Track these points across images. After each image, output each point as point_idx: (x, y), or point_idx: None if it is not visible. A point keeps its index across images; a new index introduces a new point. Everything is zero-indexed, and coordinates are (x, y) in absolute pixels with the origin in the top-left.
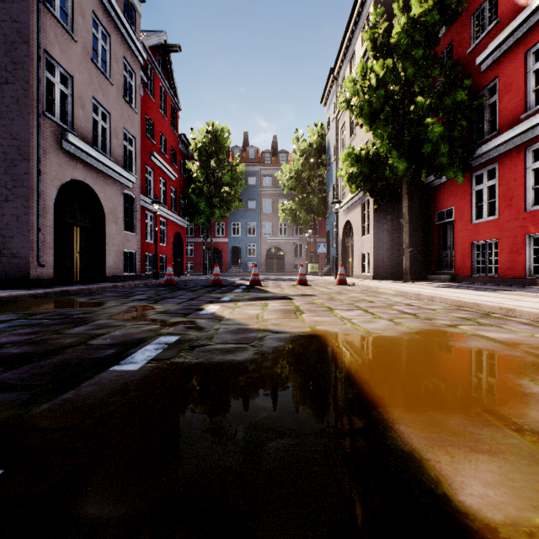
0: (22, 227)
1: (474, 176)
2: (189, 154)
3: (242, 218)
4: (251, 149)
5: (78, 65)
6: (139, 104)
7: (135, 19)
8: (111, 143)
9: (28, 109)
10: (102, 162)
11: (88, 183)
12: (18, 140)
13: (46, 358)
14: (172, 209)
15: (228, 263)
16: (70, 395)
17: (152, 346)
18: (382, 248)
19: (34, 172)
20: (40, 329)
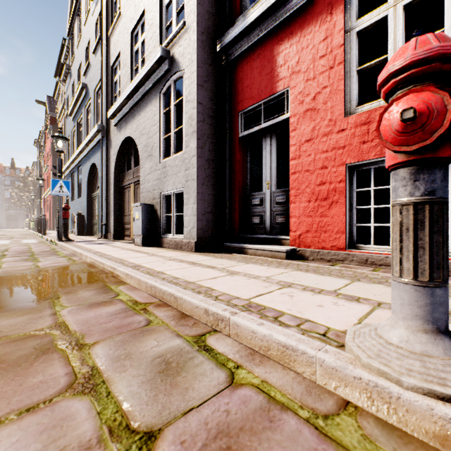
0: None
1: None
2: None
3: None
4: None
5: None
6: None
7: None
8: None
9: None
10: None
11: None
12: None
13: None
14: None
15: None
16: None
17: None
18: None
19: None
20: None
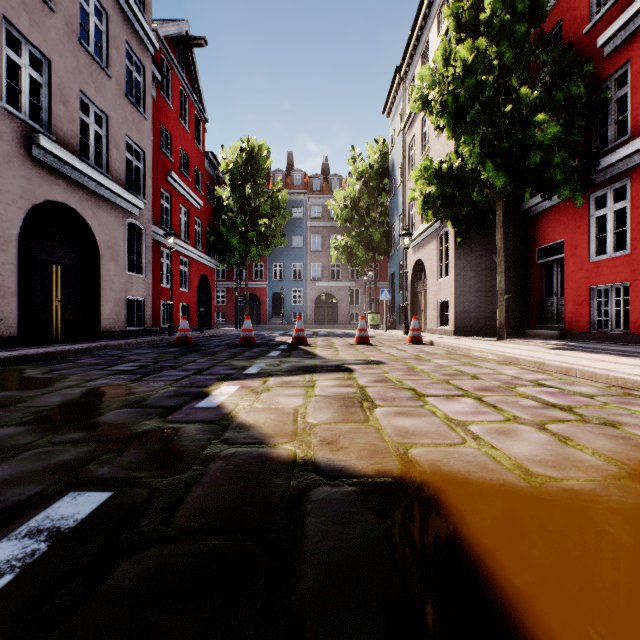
0: None
1: (593, 198)
2: (220, 179)
3: (286, 258)
4: (296, 173)
5: (58, 45)
6: (149, 106)
7: None
8: (108, 155)
9: None
10: (93, 178)
11: (74, 206)
12: None
13: None
14: (196, 245)
15: (268, 312)
16: None
17: (4, 550)
18: (466, 295)
19: None
20: None
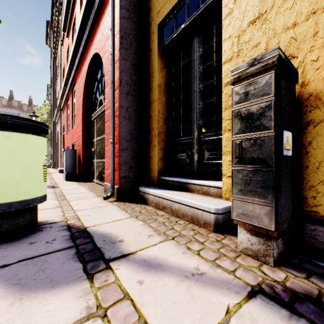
0: None
1: None
2: None
3: None
4: (14, 101)
5: None
6: None
7: None
8: None
9: None
10: None
11: None
12: None
13: None
14: None
15: None
16: None
17: None
18: None
19: None
20: None
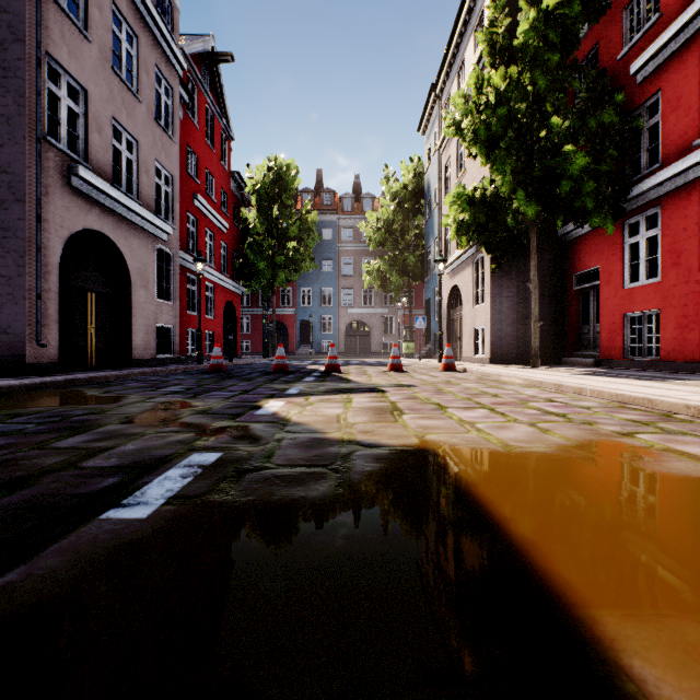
0: (14, 293)
1: (627, 225)
2: (244, 199)
3: (315, 283)
4: (326, 192)
5: (94, 74)
6: (177, 129)
7: (171, 16)
8: (139, 181)
9: (22, 132)
10: (126, 205)
11: (108, 233)
12: (10, 173)
13: (4, 494)
14: (222, 270)
15: (296, 341)
16: (15, 576)
17: (178, 471)
18: (502, 322)
19: (31, 217)
20: (15, 440)
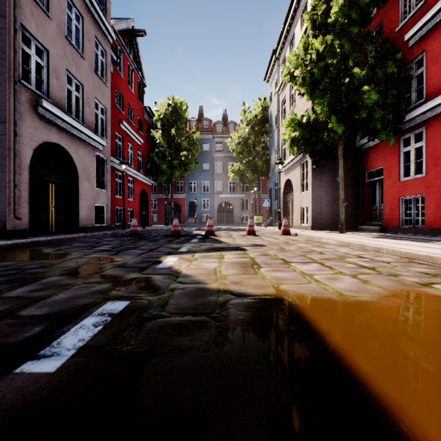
0: None
1: (402, 139)
2: (153, 124)
3: (198, 178)
4: (205, 120)
5: (53, 40)
6: (109, 78)
7: (105, 5)
8: (84, 111)
9: (4, 77)
10: (75, 126)
11: (63, 145)
12: None
13: None
14: (138, 169)
15: (186, 215)
16: None
17: (92, 319)
18: (319, 203)
19: (10, 133)
20: None
